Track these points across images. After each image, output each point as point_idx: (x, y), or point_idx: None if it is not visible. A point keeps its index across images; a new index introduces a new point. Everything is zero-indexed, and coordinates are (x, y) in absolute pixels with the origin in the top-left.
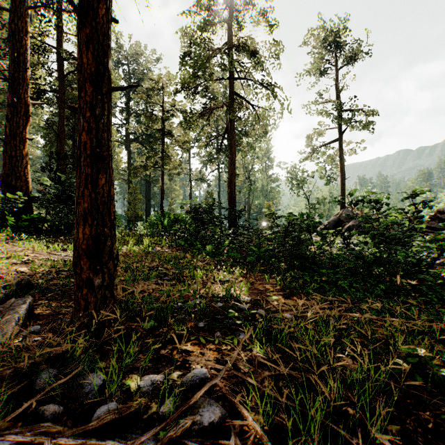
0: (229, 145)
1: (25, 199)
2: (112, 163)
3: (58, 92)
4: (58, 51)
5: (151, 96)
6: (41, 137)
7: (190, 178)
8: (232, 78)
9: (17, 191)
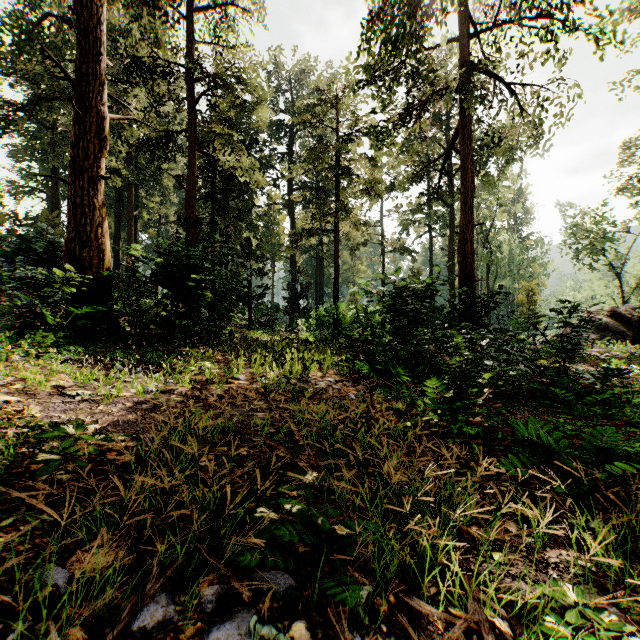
0: (450, 187)
1: (96, 280)
2: (273, 237)
3: (187, 129)
4: (187, 67)
5: (318, 115)
6: (180, 205)
7: (383, 249)
8: (466, 37)
9: (82, 267)
